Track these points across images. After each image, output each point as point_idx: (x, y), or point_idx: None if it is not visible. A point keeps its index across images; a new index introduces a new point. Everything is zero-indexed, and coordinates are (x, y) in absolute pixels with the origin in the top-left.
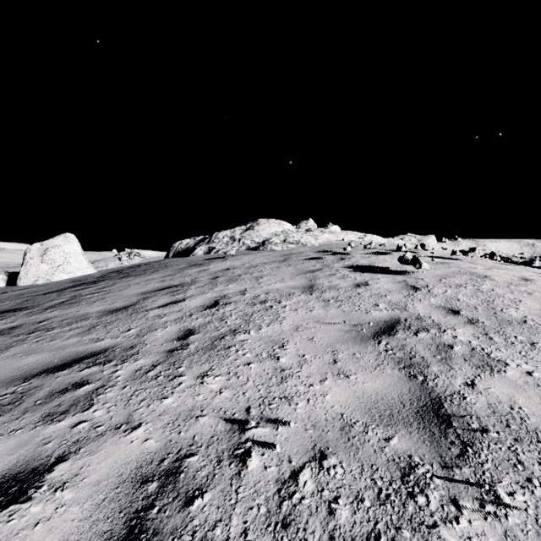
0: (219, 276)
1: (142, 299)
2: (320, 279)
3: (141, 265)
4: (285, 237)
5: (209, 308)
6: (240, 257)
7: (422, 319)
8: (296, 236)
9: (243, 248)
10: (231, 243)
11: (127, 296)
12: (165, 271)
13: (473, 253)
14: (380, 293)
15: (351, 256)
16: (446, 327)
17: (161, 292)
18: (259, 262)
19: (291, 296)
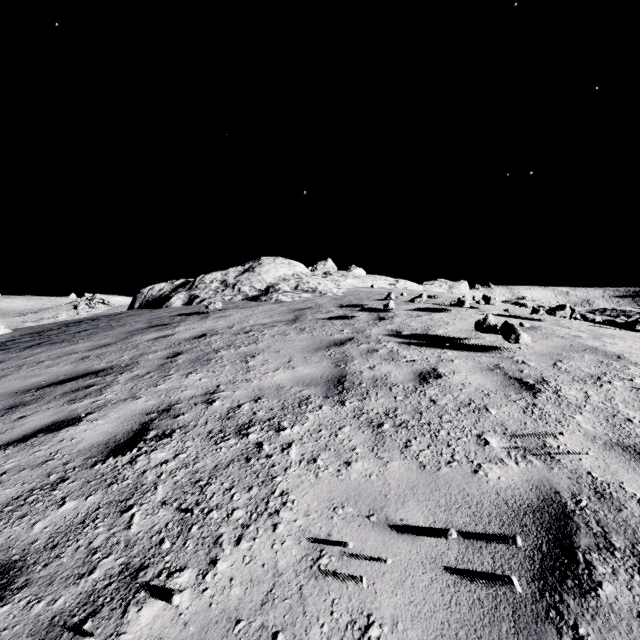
0: (181, 352)
1: (3, 411)
2: (354, 361)
3: (85, 320)
4: (297, 283)
5: (114, 455)
6: (229, 312)
7: (610, 495)
8: (311, 281)
9: (239, 297)
10: (221, 289)
11: None
12: (103, 336)
13: (563, 311)
14: (473, 401)
15: (392, 314)
16: None
17: (58, 388)
18: (255, 322)
19: (303, 408)
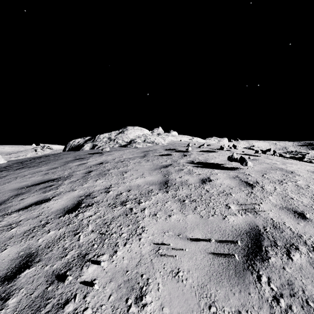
0: (92, 170)
1: (13, 196)
2: (172, 174)
3: (42, 156)
4: (144, 139)
5: (68, 213)
6: (113, 152)
7: (279, 227)
8: (152, 138)
9: (117, 145)
10: (108, 141)
11: (3, 191)
12: (53, 164)
13: (269, 152)
14: (225, 191)
15: (190, 153)
16: (311, 241)
17: (37, 187)
18: (125, 157)
19: (149, 194)
